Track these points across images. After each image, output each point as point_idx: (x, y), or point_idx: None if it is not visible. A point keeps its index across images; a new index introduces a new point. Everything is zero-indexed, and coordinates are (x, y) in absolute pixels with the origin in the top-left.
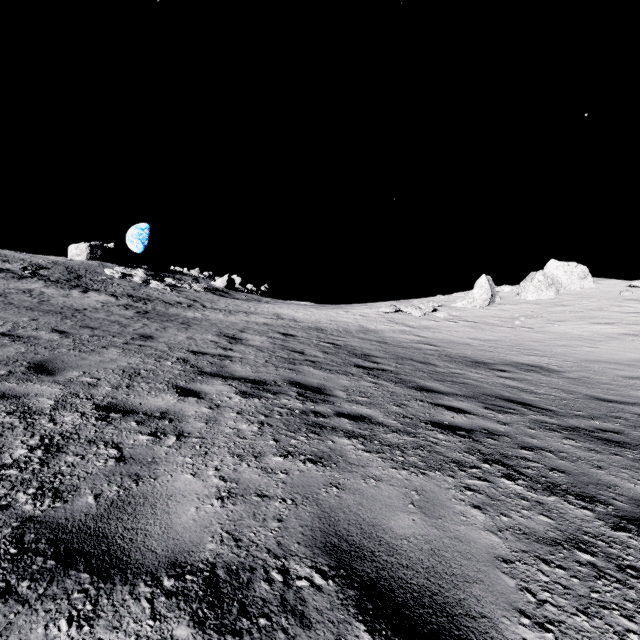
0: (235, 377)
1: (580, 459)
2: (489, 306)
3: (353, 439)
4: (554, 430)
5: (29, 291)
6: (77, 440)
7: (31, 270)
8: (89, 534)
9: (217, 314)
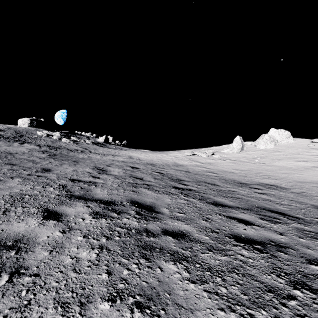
0: (94, 199)
1: None
2: (241, 152)
3: (178, 263)
4: (316, 238)
5: None
6: None
7: None
8: None
9: (96, 156)
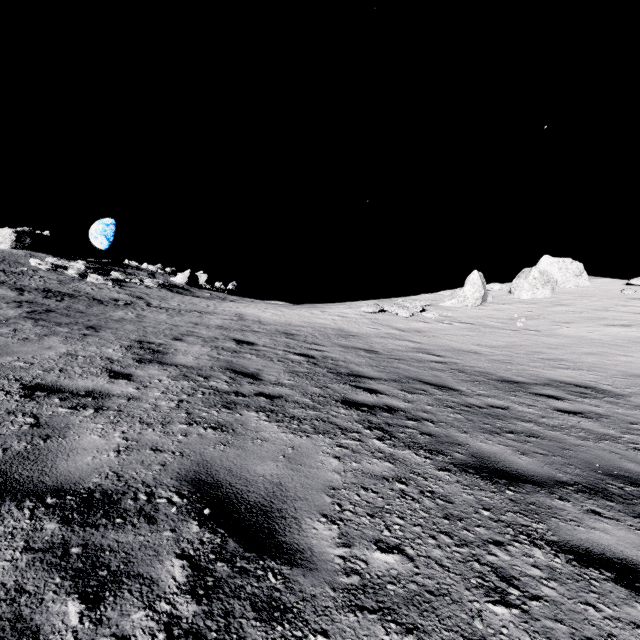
0: (40, 484)
1: None
2: (481, 305)
3: None
4: None
5: None
6: None
7: None
8: None
9: (159, 314)
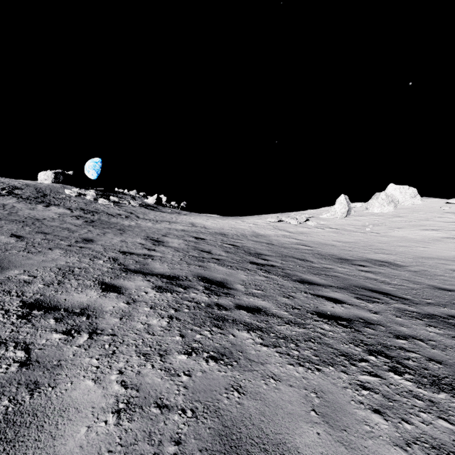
0: (154, 273)
1: (448, 347)
2: (346, 217)
3: (252, 332)
4: (416, 318)
5: (3, 205)
6: None
7: (8, 190)
8: None
9: (147, 223)
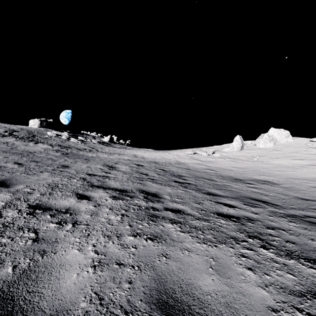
0: (110, 188)
1: (301, 234)
2: (241, 151)
3: (174, 224)
4: (282, 217)
5: (6, 143)
6: (12, 227)
7: (9, 132)
8: (2, 297)
9: (104, 155)
